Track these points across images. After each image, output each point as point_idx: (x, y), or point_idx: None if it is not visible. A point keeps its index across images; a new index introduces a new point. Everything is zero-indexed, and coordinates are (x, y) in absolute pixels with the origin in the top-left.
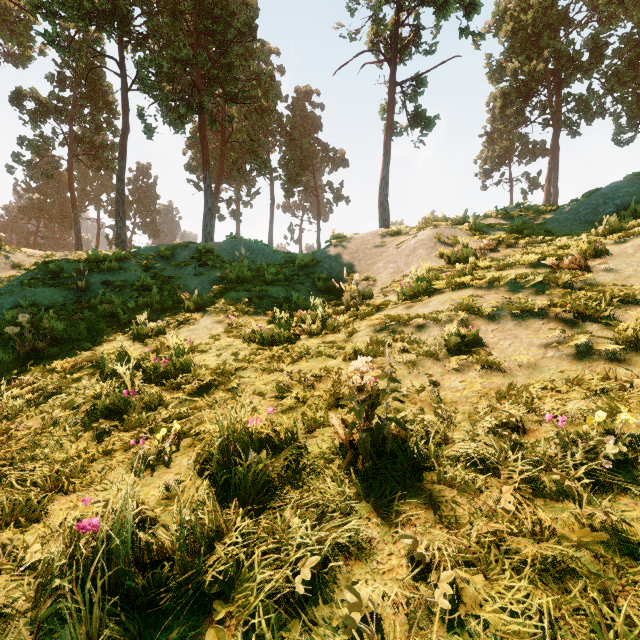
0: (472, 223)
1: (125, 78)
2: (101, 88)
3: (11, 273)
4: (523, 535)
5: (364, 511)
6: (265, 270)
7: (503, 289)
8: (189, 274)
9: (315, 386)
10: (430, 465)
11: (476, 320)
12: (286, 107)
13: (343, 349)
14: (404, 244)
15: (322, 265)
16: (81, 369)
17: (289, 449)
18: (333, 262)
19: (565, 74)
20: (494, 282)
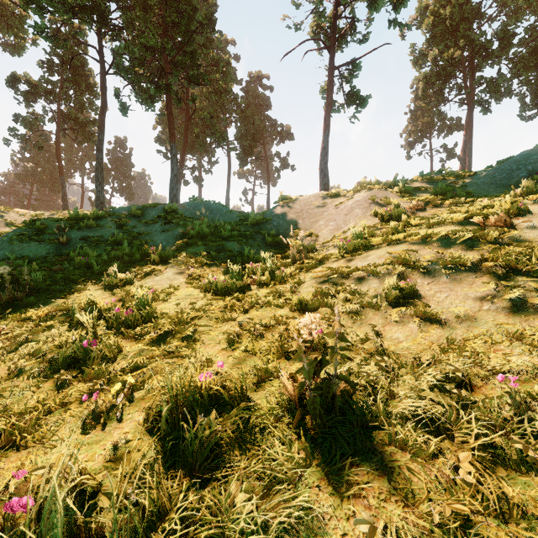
0: (402, 186)
1: (103, 63)
2: (84, 73)
3: (5, 230)
4: (487, 514)
5: (314, 477)
6: (222, 227)
7: (435, 245)
8: (156, 231)
9: (264, 336)
10: (379, 424)
11: (412, 273)
12: (241, 89)
13: (290, 299)
14: (342, 205)
15: (271, 223)
16: (54, 317)
17: (238, 405)
18: (281, 220)
19: (478, 60)
20: (426, 238)
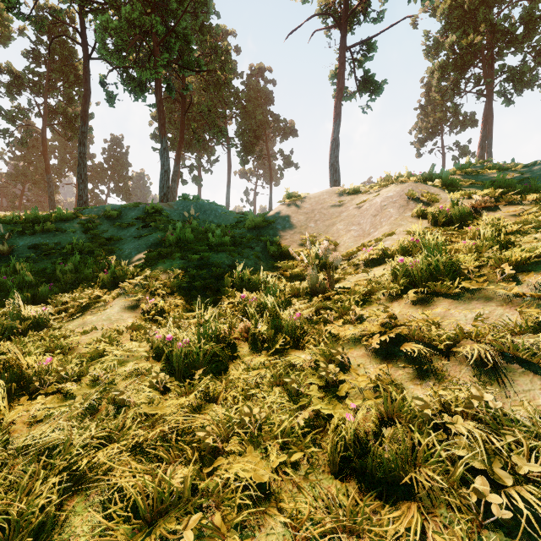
0: (446, 178)
1: (86, 47)
2: (73, 64)
3: None
4: None
5: None
6: (213, 231)
7: None
8: (130, 236)
9: None
10: None
11: None
12: (241, 83)
13: (322, 413)
14: (367, 203)
15: (274, 226)
16: None
17: None
18: (287, 223)
19: (499, 47)
20: None
